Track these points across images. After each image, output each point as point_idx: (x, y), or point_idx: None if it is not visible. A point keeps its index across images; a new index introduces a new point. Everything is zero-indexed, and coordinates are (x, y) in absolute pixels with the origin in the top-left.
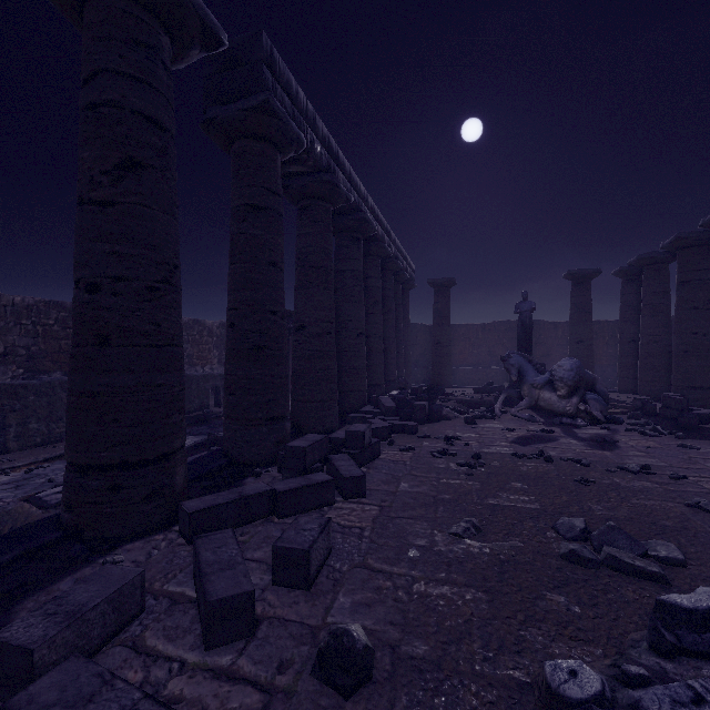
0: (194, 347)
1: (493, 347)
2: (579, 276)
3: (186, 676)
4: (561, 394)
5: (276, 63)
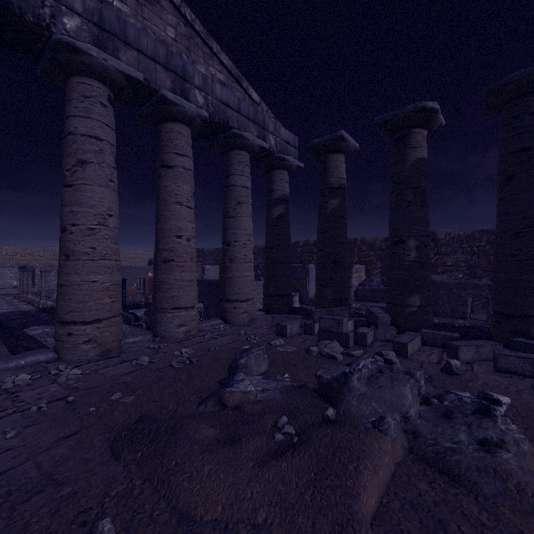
0: None
1: None
2: None
3: (437, 356)
4: None
5: None
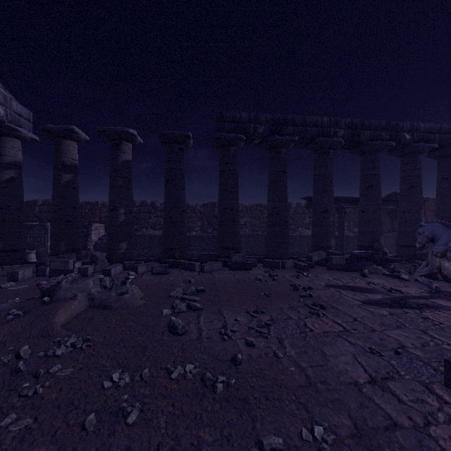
0: None
1: None
2: None
3: None
4: None
5: (225, 116)
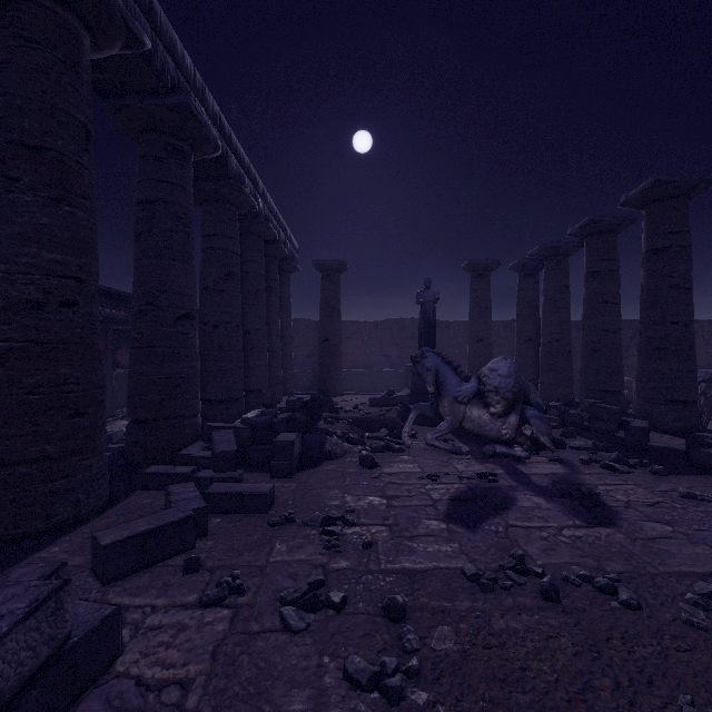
0: None
1: (386, 347)
2: (480, 267)
3: None
4: (497, 411)
5: None
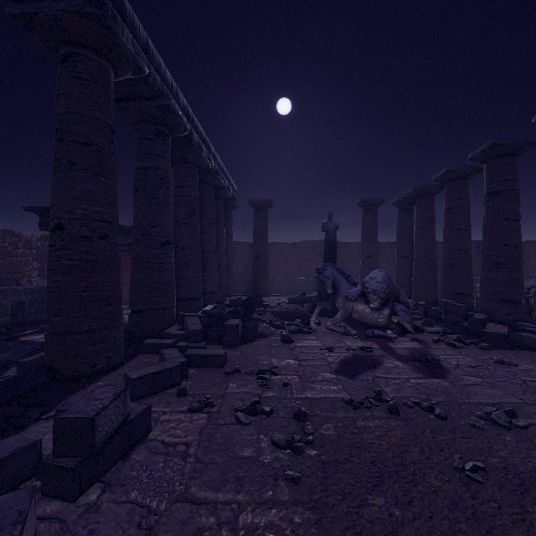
0: (5, 259)
1: (301, 261)
2: (369, 204)
3: None
4: (374, 306)
5: None
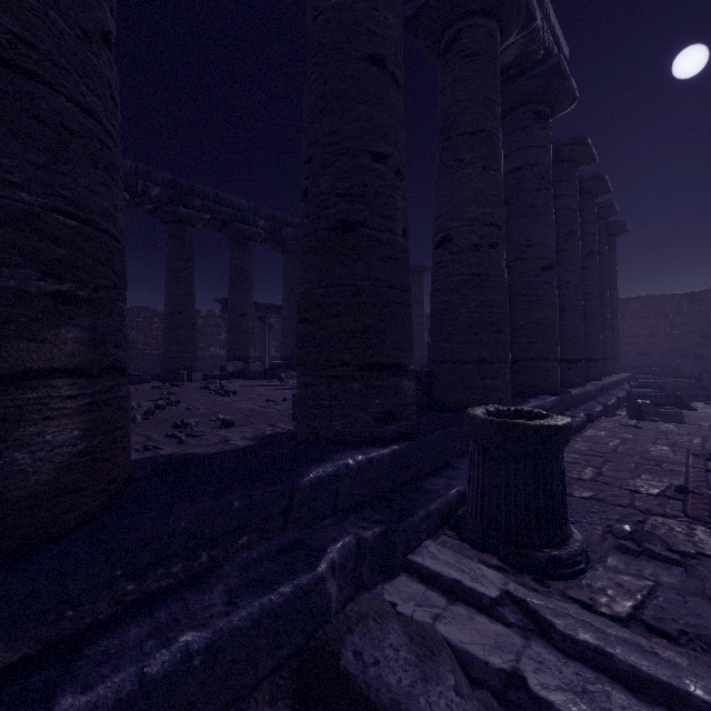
0: None
1: None
2: None
3: None
4: None
5: None
